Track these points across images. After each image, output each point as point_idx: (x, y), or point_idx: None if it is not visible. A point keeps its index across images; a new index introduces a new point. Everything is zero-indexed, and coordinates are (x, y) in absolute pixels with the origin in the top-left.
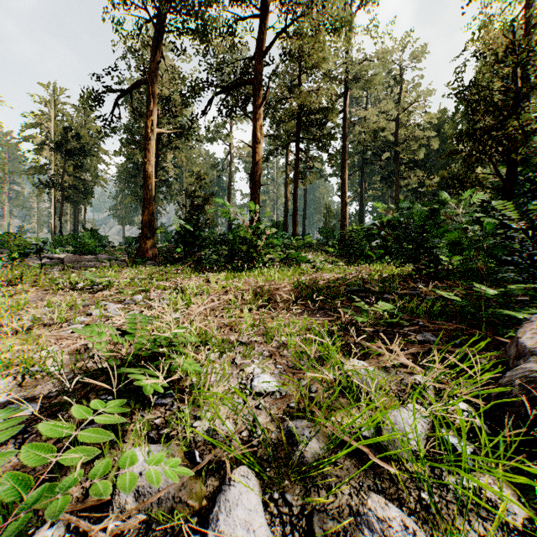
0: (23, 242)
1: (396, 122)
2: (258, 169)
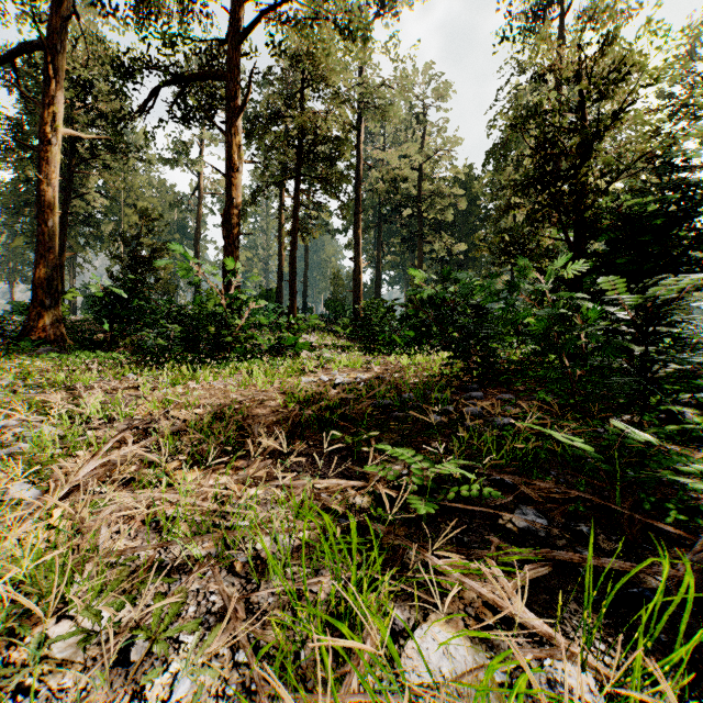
0: None
1: (419, 173)
2: (236, 210)
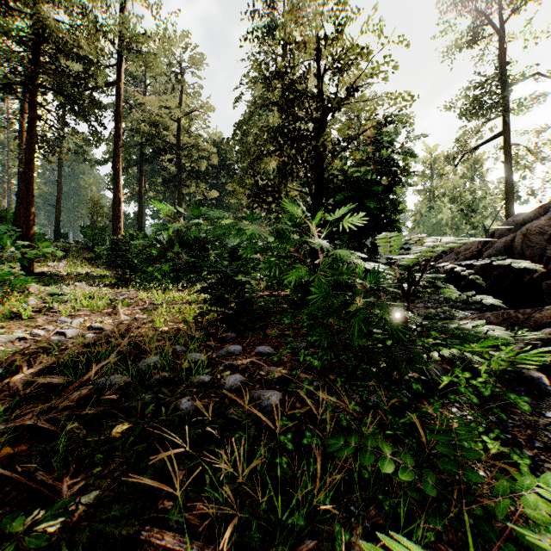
0: None
1: (179, 125)
2: None
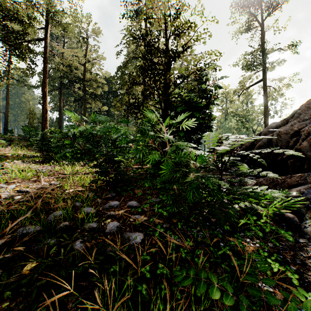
0: None
1: (84, 67)
2: None
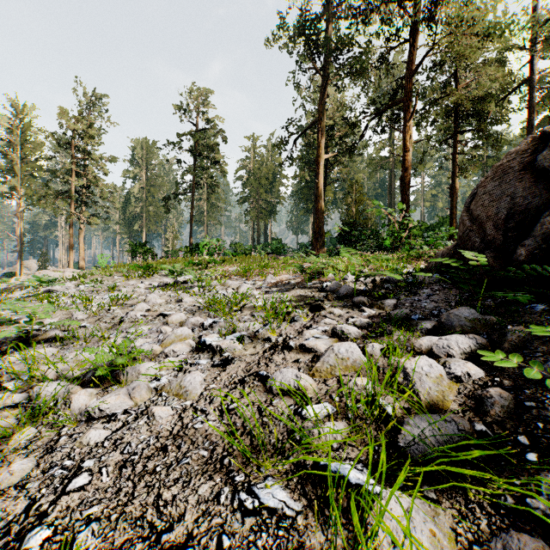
0: (243, 249)
1: None
2: (407, 174)
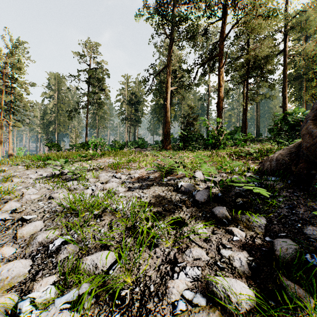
0: (120, 144)
1: None
2: (221, 100)
